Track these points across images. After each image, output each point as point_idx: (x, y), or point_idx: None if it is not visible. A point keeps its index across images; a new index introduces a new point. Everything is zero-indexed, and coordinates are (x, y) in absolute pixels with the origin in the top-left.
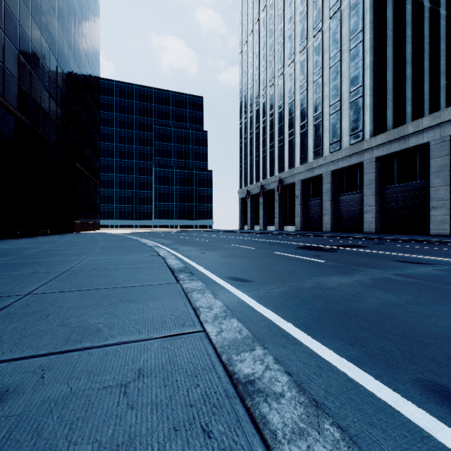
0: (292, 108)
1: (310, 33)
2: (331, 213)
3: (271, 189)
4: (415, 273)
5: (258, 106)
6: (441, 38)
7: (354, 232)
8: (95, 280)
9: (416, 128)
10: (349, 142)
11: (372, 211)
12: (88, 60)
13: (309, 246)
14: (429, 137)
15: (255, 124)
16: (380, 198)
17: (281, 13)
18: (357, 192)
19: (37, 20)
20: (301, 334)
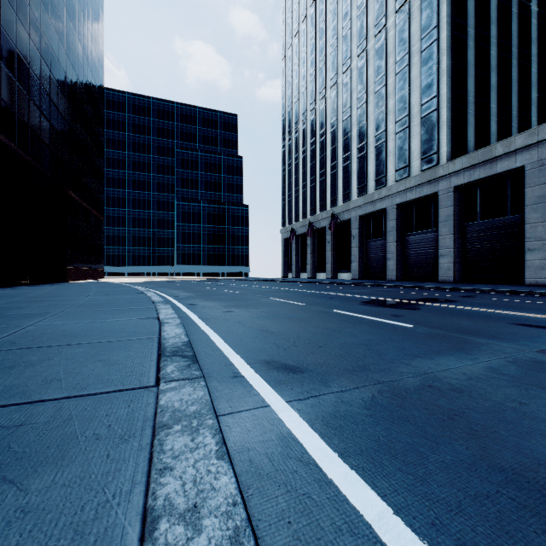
0: (347, 127)
1: (370, 32)
2: (397, 258)
3: (322, 227)
4: None
5: (305, 125)
6: (532, 40)
7: (426, 281)
8: None
9: (506, 149)
10: (421, 168)
11: (449, 254)
12: (87, 59)
13: (377, 300)
14: (524, 160)
15: (301, 147)
16: (460, 238)
17: (334, 7)
18: (430, 230)
19: None
20: None
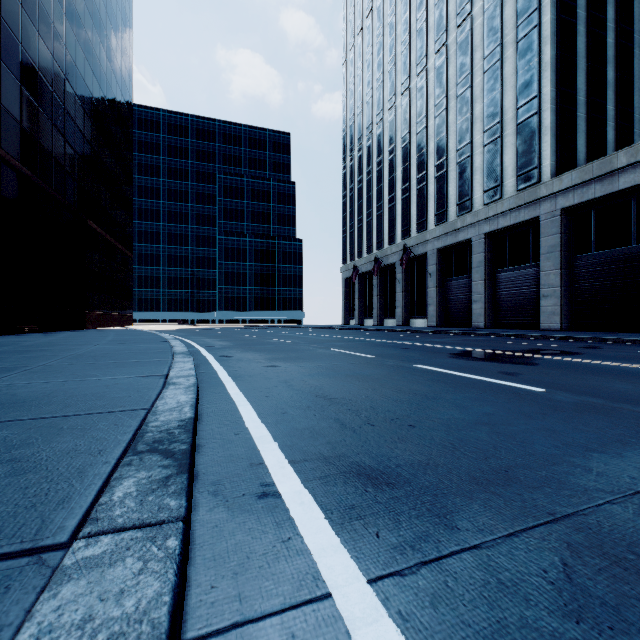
0: (422, 140)
1: (452, 22)
2: (486, 299)
3: (391, 264)
4: None
5: (370, 140)
6: None
7: (524, 328)
8: None
9: (632, 158)
10: (516, 187)
11: (554, 294)
12: (112, 66)
13: (470, 351)
14: None
15: (366, 167)
16: (568, 274)
17: None
18: (528, 265)
19: None
20: None
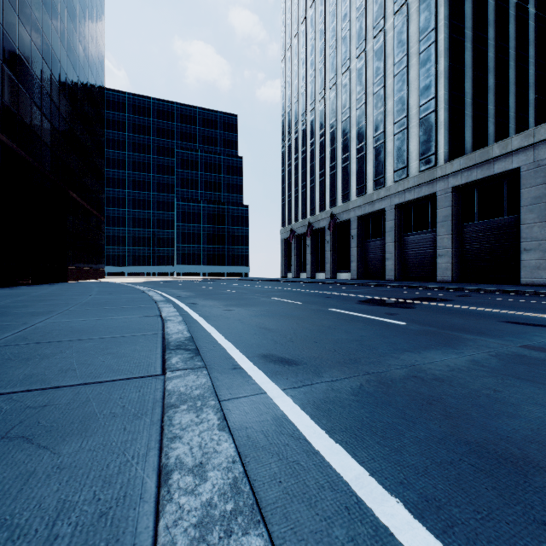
0: (346, 127)
1: (369, 33)
2: (396, 258)
3: (321, 227)
4: None
5: (304, 125)
6: (529, 42)
7: (425, 280)
8: (7, 371)
9: (503, 150)
10: (419, 169)
11: (447, 254)
12: (88, 60)
13: (374, 299)
14: (520, 161)
15: (301, 147)
16: (458, 238)
17: (333, 9)
18: (428, 230)
19: None
20: None
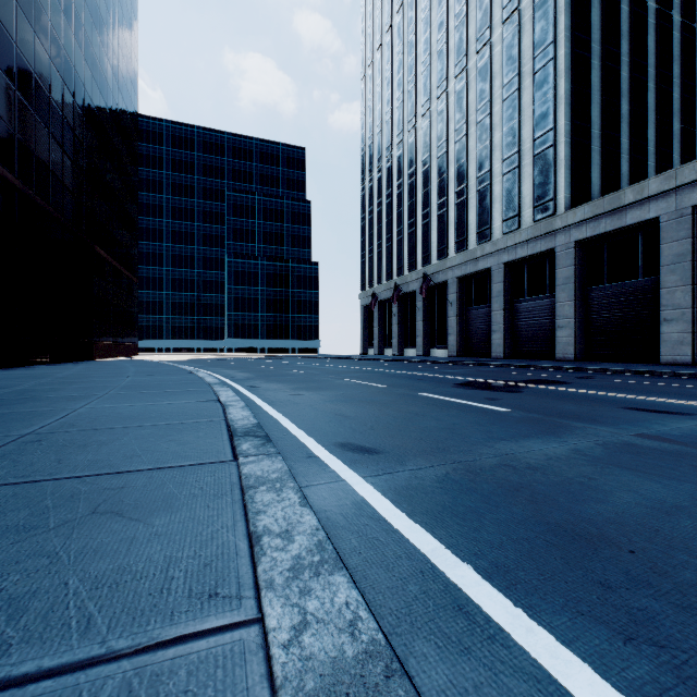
0: (443, 165)
1: (471, 47)
2: (505, 330)
3: (411, 291)
4: (672, 432)
5: (390, 162)
6: (673, 58)
7: (541, 358)
8: (69, 457)
9: (638, 195)
10: (533, 218)
11: (569, 325)
12: (118, 82)
13: (474, 382)
14: (659, 210)
15: (385, 190)
16: (582, 305)
17: (426, 15)
18: (545, 295)
19: (27, 9)
20: (501, 602)
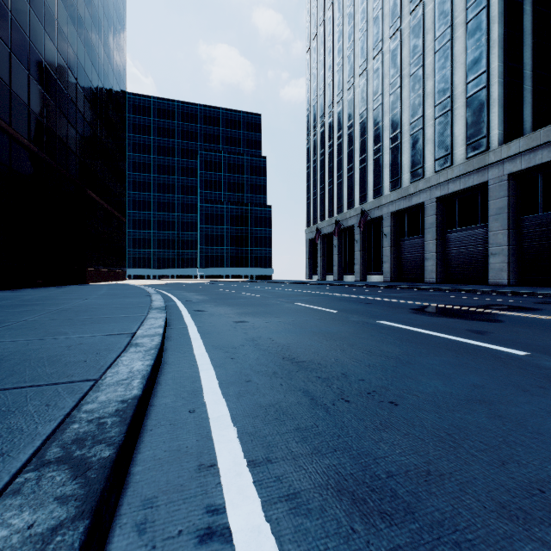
0: (378, 116)
1: (405, 9)
2: (437, 257)
3: (349, 226)
4: None
5: (331, 118)
6: None
7: (472, 283)
8: None
9: None
10: (466, 155)
11: (502, 252)
12: (108, 58)
13: (430, 307)
14: None
15: (327, 141)
16: (515, 233)
17: None
18: (477, 226)
19: None
20: None
